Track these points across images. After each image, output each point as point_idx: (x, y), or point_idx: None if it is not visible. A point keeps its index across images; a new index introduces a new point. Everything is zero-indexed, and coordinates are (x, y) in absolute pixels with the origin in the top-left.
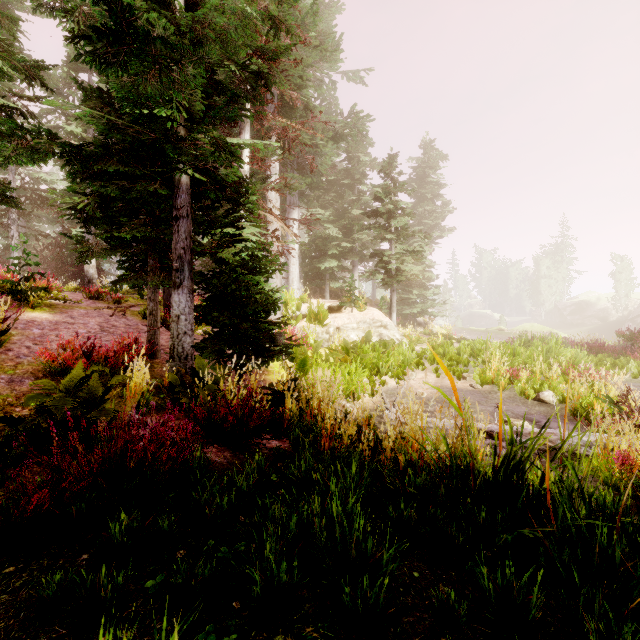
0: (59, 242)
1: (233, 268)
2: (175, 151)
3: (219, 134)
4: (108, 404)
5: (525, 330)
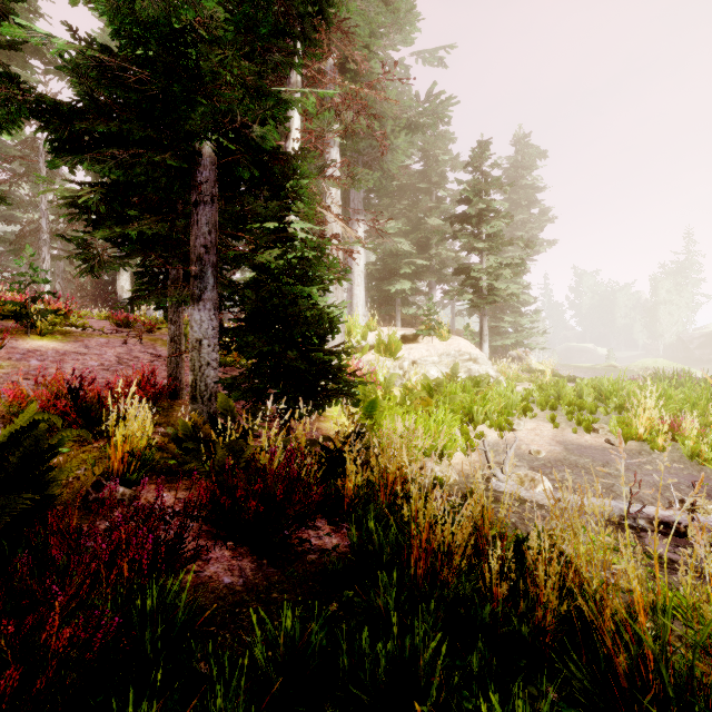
0: None
1: (275, 275)
2: (189, 102)
3: (247, 63)
4: (65, 473)
5: (646, 367)
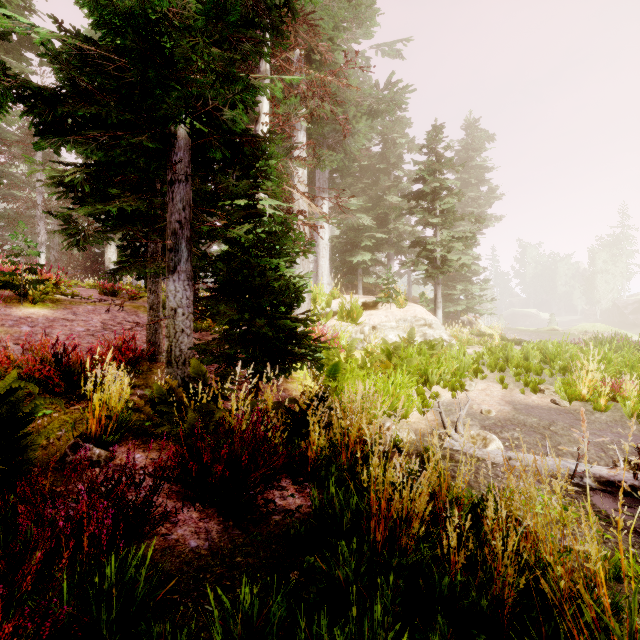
0: None
1: (245, 249)
2: (164, 88)
3: (217, 50)
4: (42, 437)
5: (585, 330)
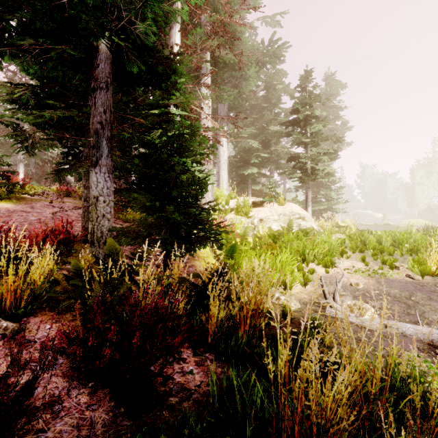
0: (55, 159)
1: (158, 149)
2: (83, 0)
3: None
4: None
5: (411, 224)
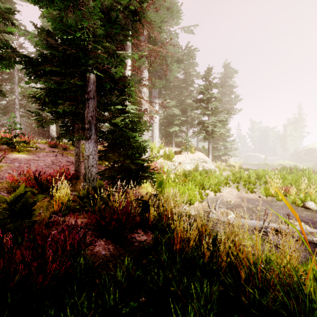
0: None
1: (120, 128)
2: (85, 58)
3: (109, 44)
4: (37, 211)
5: (280, 164)
